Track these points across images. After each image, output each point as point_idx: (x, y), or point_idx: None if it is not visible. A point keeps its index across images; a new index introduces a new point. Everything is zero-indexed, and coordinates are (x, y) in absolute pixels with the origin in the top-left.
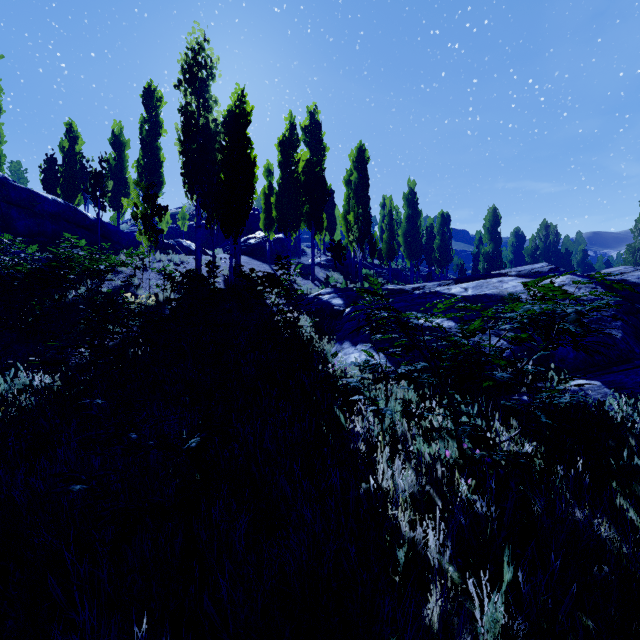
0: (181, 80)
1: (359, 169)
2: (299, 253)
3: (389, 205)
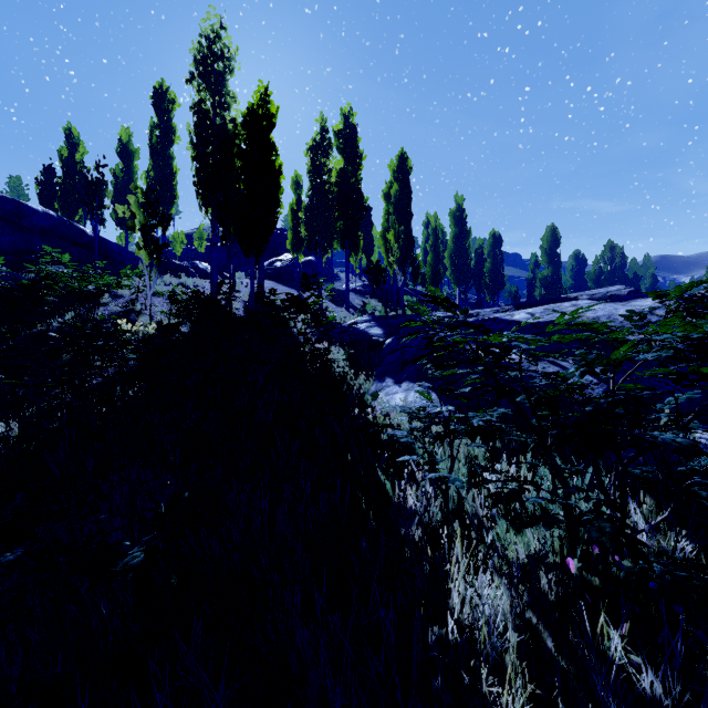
0: (194, 73)
1: (400, 180)
2: (332, 277)
3: (434, 223)
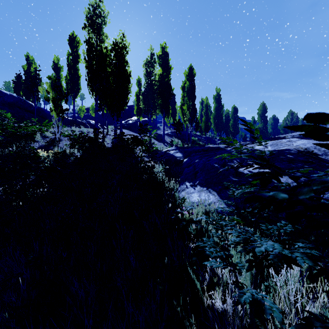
0: (86, 24)
1: (190, 80)
2: (156, 128)
3: (206, 101)
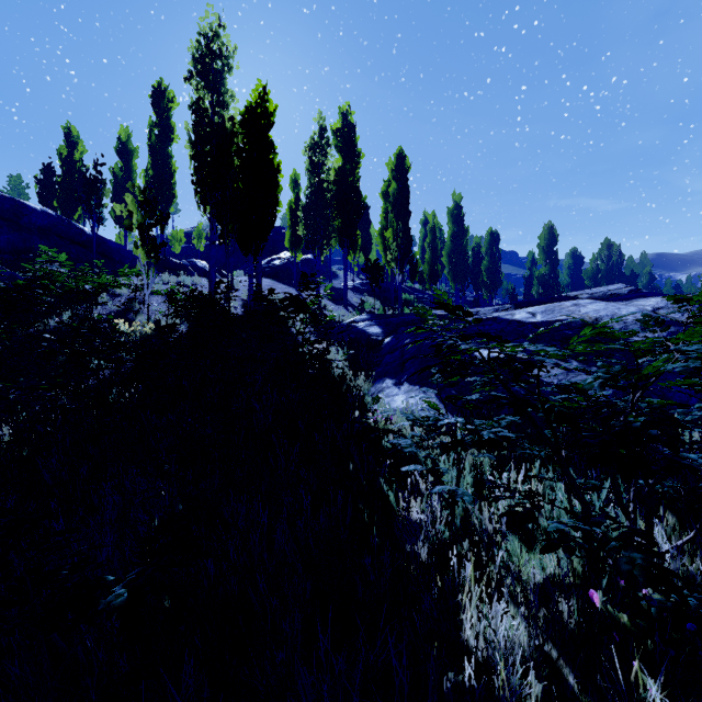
0: (192, 72)
1: (398, 179)
2: (330, 276)
3: (432, 221)
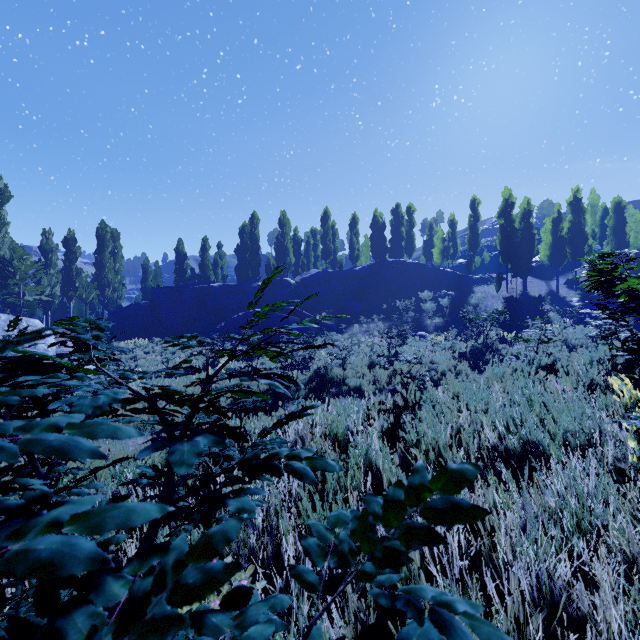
0: (499, 215)
1: (615, 215)
2: (572, 268)
3: None
